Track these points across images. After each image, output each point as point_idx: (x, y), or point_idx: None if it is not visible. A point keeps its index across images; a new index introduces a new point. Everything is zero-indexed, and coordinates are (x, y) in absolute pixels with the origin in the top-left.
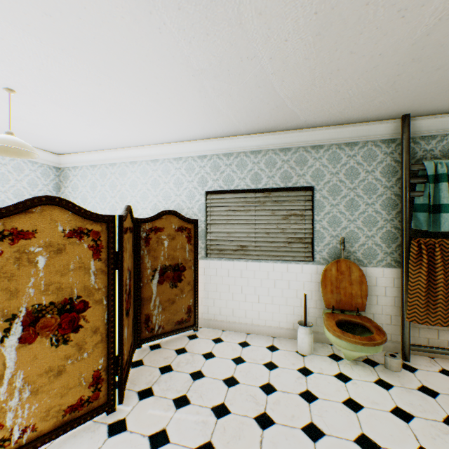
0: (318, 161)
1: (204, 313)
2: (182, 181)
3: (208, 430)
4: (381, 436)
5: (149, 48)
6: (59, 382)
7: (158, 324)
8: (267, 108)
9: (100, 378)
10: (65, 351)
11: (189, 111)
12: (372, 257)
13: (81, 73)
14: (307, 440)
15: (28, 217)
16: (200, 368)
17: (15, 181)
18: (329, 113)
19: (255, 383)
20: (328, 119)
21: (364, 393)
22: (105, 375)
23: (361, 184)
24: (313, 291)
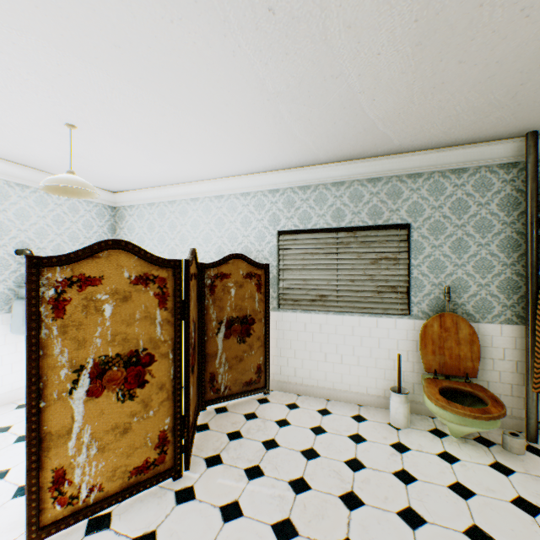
0: (415, 192)
1: (276, 374)
2: (250, 220)
3: (286, 506)
4: (498, 529)
5: (220, 73)
6: (125, 440)
7: (224, 384)
8: (353, 132)
9: (166, 440)
10: (131, 408)
11: (260, 139)
12: (486, 310)
13: (145, 104)
14: (404, 527)
15: (95, 263)
16: (273, 437)
17: (71, 223)
18: (430, 134)
19: (338, 457)
20: (429, 141)
21: (476, 477)
22: (171, 437)
23: (472, 220)
24: (409, 351)
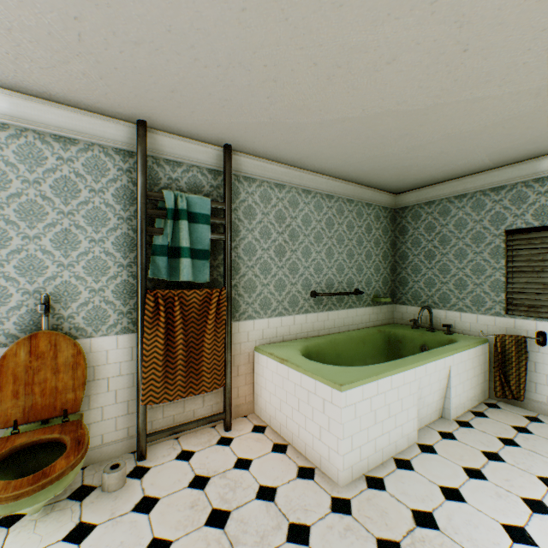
0: None
1: None
2: None
3: None
4: None
5: None
6: None
7: None
8: None
9: None
10: None
11: None
12: (102, 321)
13: None
14: None
15: None
16: None
17: None
18: None
19: None
20: (0, 72)
21: None
22: None
23: (84, 209)
24: None
